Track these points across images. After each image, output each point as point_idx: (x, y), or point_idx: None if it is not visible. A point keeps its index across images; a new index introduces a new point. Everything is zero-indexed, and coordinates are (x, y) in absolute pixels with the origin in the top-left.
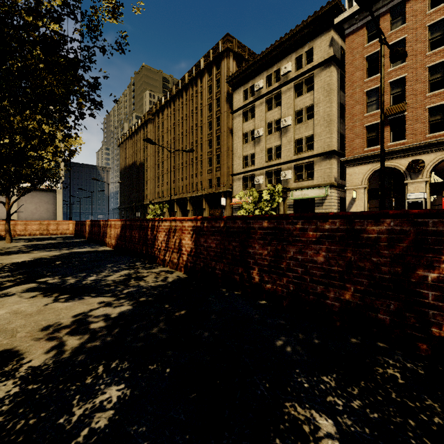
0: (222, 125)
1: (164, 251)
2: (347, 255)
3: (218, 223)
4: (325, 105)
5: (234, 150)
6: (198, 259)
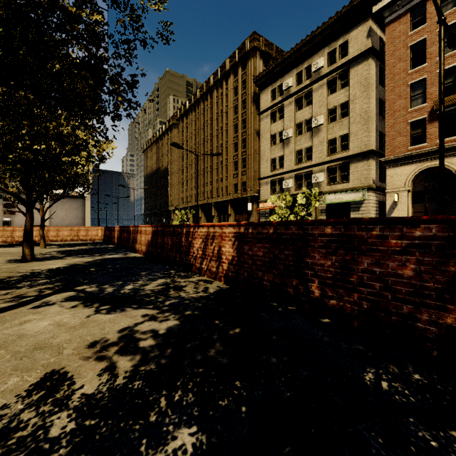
0: (248, 127)
1: (200, 259)
2: (450, 269)
3: (266, 229)
4: (361, 102)
5: (261, 153)
6: (241, 269)
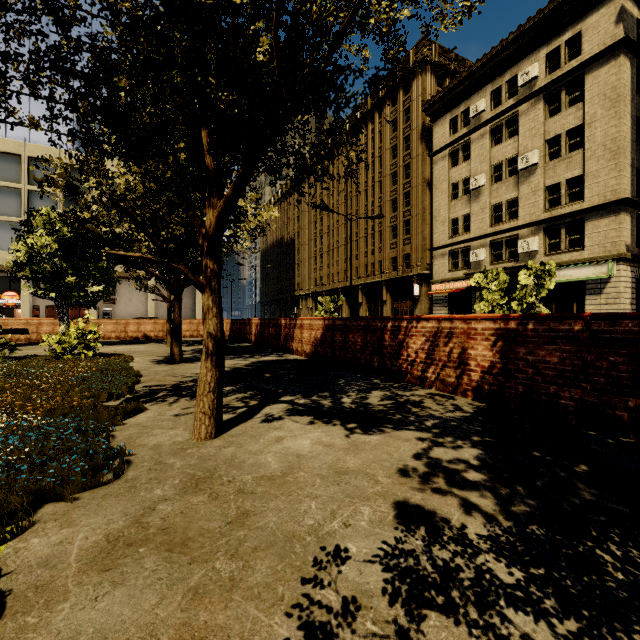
0: (414, 175)
1: (422, 365)
2: None
3: (566, 325)
4: (606, 124)
5: (434, 212)
6: (511, 380)
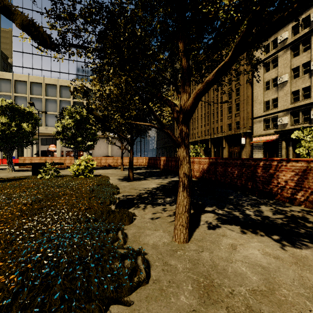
0: (241, 79)
1: (291, 190)
2: None
3: None
4: None
5: (254, 98)
6: None
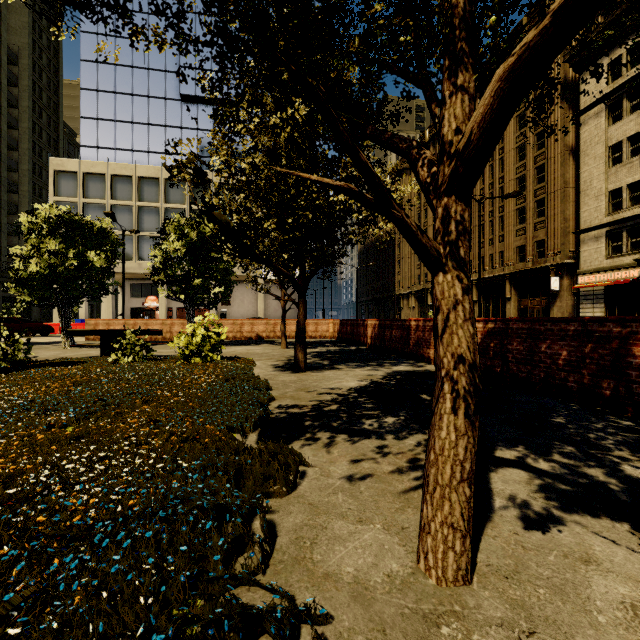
0: (550, 144)
1: None
2: None
3: None
4: None
5: (581, 185)
6: None
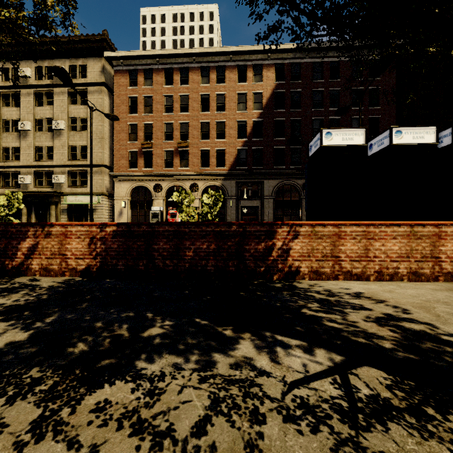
0: None
1: None
2: None
3: None
4: (97, 123)
5: None
6: None
